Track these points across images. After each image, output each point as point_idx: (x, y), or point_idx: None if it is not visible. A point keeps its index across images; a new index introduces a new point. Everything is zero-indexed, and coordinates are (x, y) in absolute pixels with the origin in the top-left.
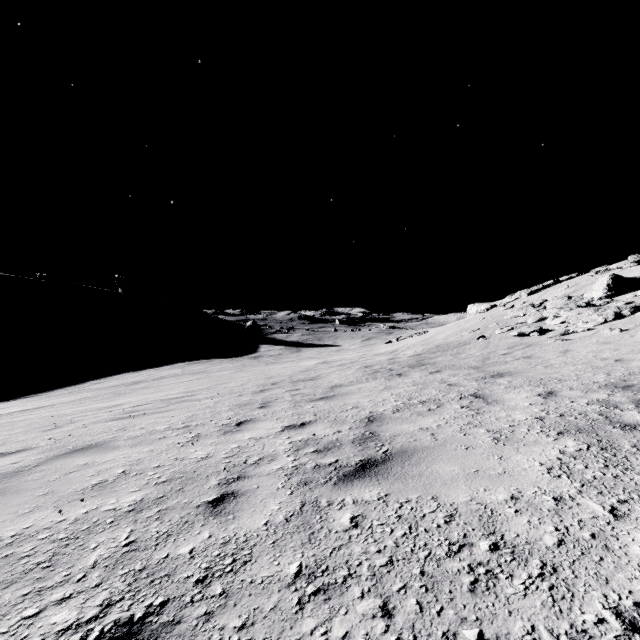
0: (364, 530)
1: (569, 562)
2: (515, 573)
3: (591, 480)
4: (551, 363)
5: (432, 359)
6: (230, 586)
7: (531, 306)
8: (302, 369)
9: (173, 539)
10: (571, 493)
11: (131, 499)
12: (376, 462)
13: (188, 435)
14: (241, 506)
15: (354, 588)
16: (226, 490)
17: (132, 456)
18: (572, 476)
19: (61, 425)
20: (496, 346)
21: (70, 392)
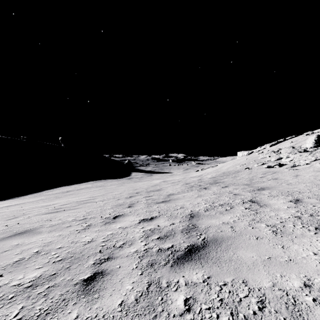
0: (195, 315)
1: None
2: None
3: None
4: (290, 182)
5: (222, 180)
6: None
7: (273, 152)
8: (152, 185)
9: (49, 319)
10: None
11: (33, 275)
12: (198, 247)
13: (84, 224)
14: (105, 285)
15: None
16: (98, 269)
17: (47, 239)
18: None
19: (18, 216)
20: (256, 173)
21: (35, 196)
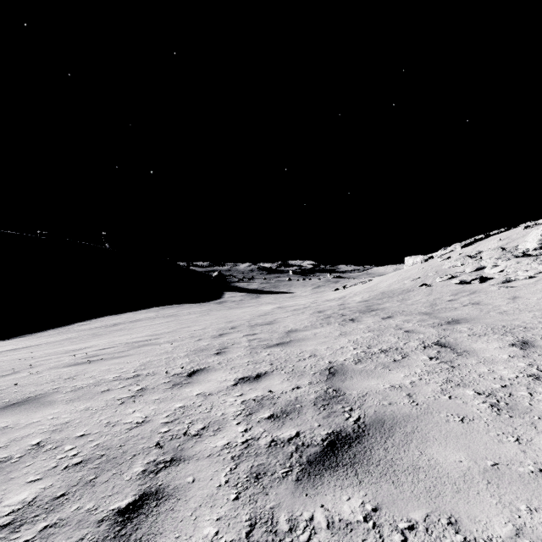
0: None
1: None
2: None
3: None
4: (503, 309)
5: (380, 305)
6: None
7: (468, 257)
8: (260, 313)
9: None
10: None
11: (19, 498)
12: (348, 438)
13: (134, 388)
14: (161, 524)
15: None
16: (149, 485)
17: (61, 417)
18: None
19: (19, 370)
20: (440, 293)
21: (58, 332)
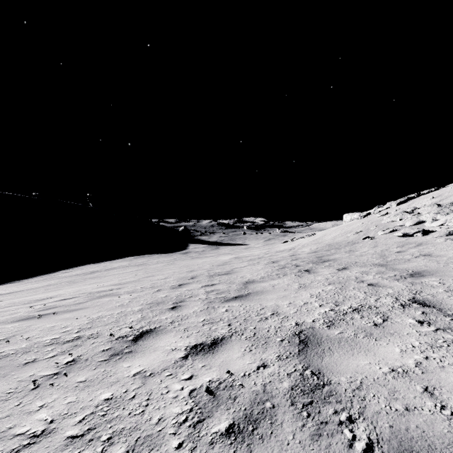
0: None
1: None
2: None
3: None
4: None
5: (330, 256)
6: None
7: (406, 212)
8: (219, 263)
9: None
10: None
11: None
12: None
13: (64, 358)
14: None
15: None
16: None
17: None
18: None
19: None
20: (385, 245)
21: (44, 279)
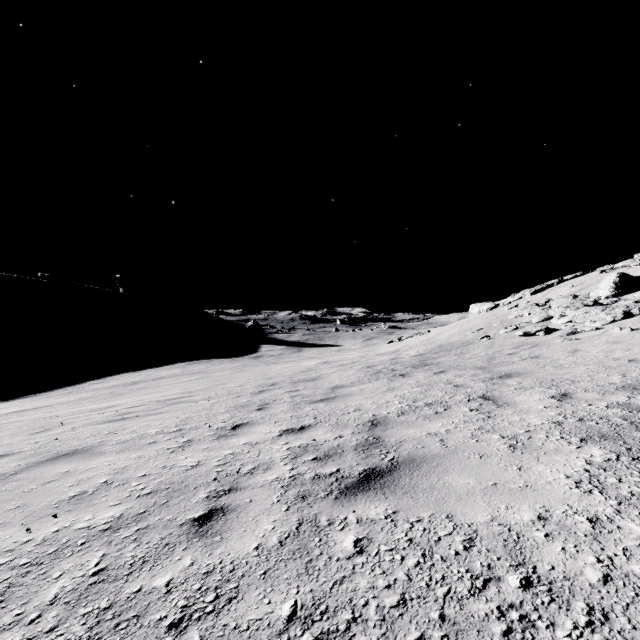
0: (370, 557)
1: (622, 606)
2: (557, 620)
3: (628, 497)
4: (560, 363)
5: (435, 359)
6: (209, 633)
7: (536, 305)
8: (303, 369)
9: (149, 567)
10: (608, 513)
11: (109, 515)
12: (381, 472)
13: (180, 440)
14: (230, 525)
15: (360, 638)
16: (215, 505)
17: (118, 463)
18: (605, 492)
19: (50, 428)
20: (501, 346)
21: (69, 392)
